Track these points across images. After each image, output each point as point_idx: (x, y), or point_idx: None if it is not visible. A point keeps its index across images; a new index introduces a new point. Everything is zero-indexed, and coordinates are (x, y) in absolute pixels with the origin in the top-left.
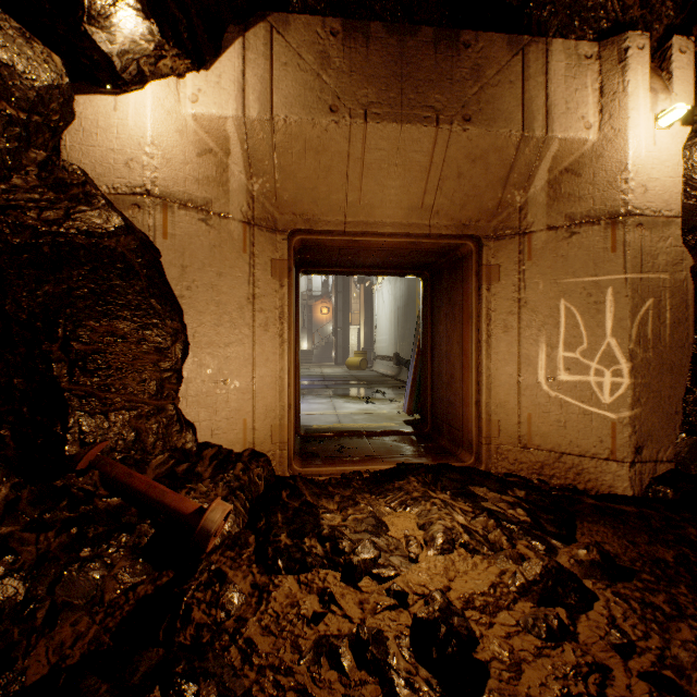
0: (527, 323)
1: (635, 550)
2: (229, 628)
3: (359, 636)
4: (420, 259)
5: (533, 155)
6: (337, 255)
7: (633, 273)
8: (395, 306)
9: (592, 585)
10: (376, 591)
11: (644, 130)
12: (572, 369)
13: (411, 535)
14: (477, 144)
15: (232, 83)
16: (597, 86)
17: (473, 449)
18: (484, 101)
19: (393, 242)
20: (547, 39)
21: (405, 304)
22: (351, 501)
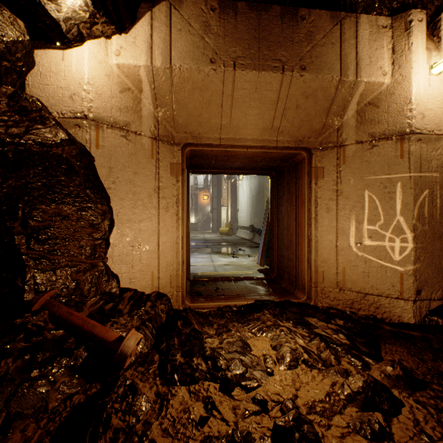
0: (342, 206)
1: (424, 365)
2: (138, 431)
3: (234, 439)
4: (270, 164)
5: (347, 93)
6: (214, 161)
7: (415, 173)
8: (251, 194)
9: (399, 394)
10: (244, 399)
11: (422, 76)
12: (373, 237)
13: (267, 354)
14: (310, 85)
15: (143, 42)
16: (390, 46)
17: (305, 290)
18: (314, 56)
19: (252, 152)
20: (357, 15)
21: (257, 193)
22: (225, 328)
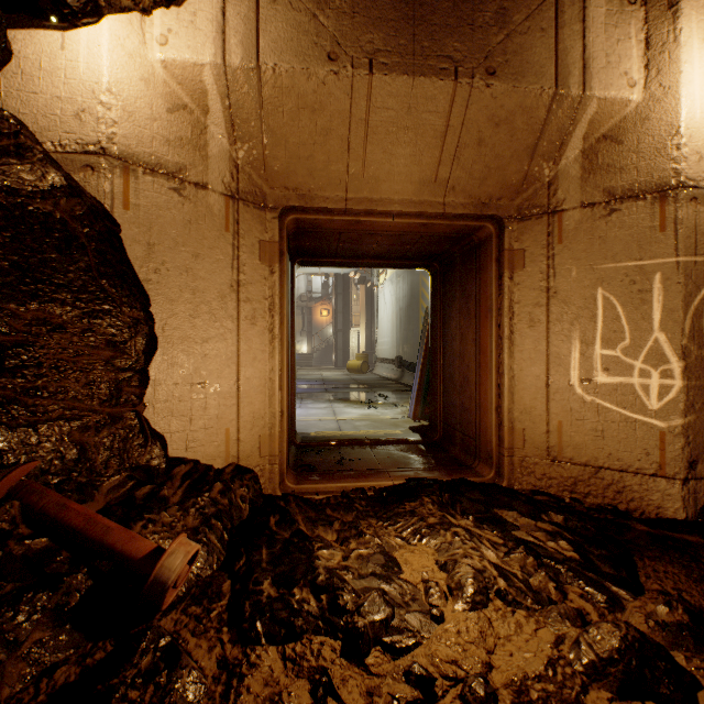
0: (557, 317)
1: None
2: None
3: None
4: (430, 248)
5: (566, 118)
6: (336, 242)
7: (686, 256)
8: (398, 307)
9: (687, 661)
10: (390, 674)
11: (698, 87)
12: (611, 370)
13: (431, 580)
14: (502, 103)
15: (209, 22)
16: (642, 37)
17: (493, 461)
18: (510, 52)
19: (402, 223)
20: None
21: (408, 304)
22: (353, 530)
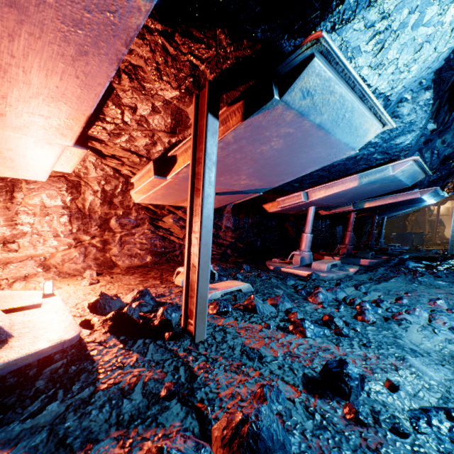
0: None
1: None
2: None
3: None
4: None
5: None
6: None
7: None
8: None
9: None
10: None
11: None
12: None
13: None
14: None
15: (450, 203)
16: None
17: None
18: None
19: None
20: None
21: None
22: None
